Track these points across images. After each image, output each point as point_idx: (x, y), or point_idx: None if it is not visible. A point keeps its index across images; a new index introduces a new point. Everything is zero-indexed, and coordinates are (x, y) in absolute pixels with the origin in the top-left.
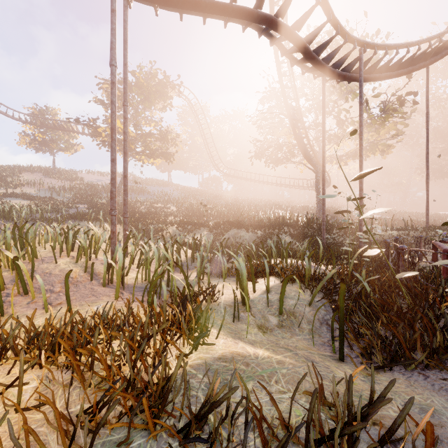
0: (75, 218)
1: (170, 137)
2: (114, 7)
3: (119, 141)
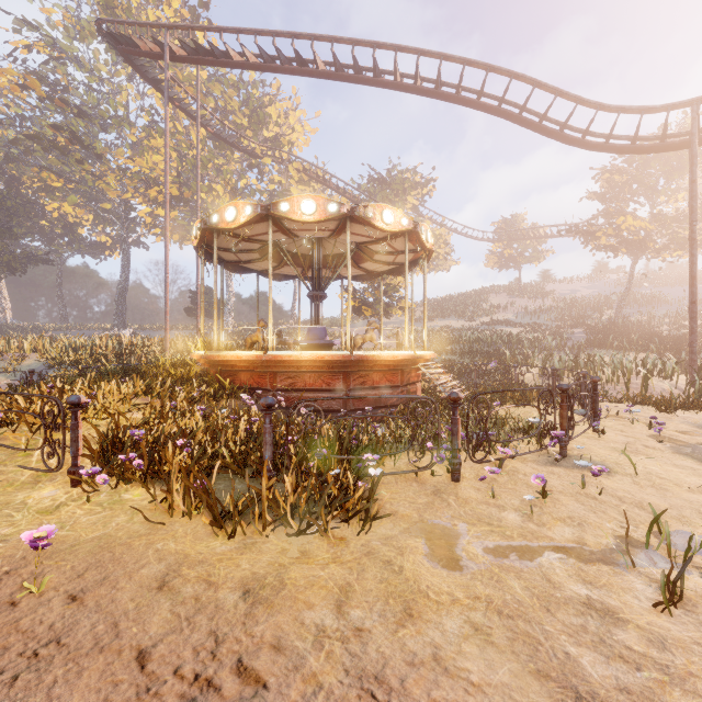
0: (588, 346)
1: None
2: (694, 178)
3: (628, 243)
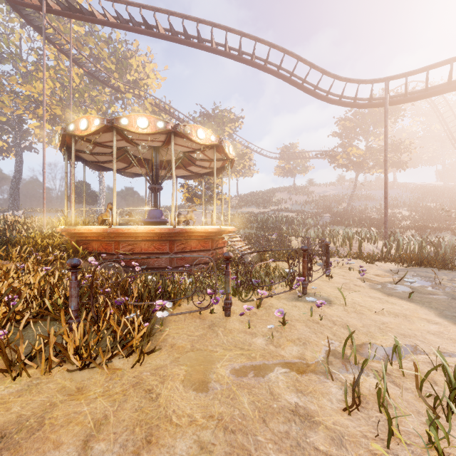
0: (332, 224)
1: (401, 145)
2: (386, 124)
3: (354, 163)
